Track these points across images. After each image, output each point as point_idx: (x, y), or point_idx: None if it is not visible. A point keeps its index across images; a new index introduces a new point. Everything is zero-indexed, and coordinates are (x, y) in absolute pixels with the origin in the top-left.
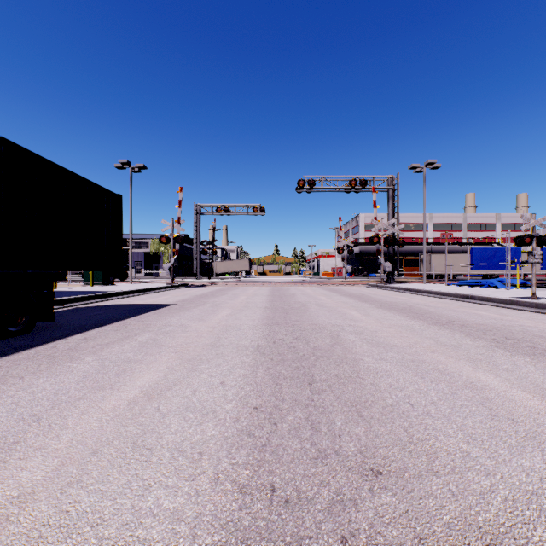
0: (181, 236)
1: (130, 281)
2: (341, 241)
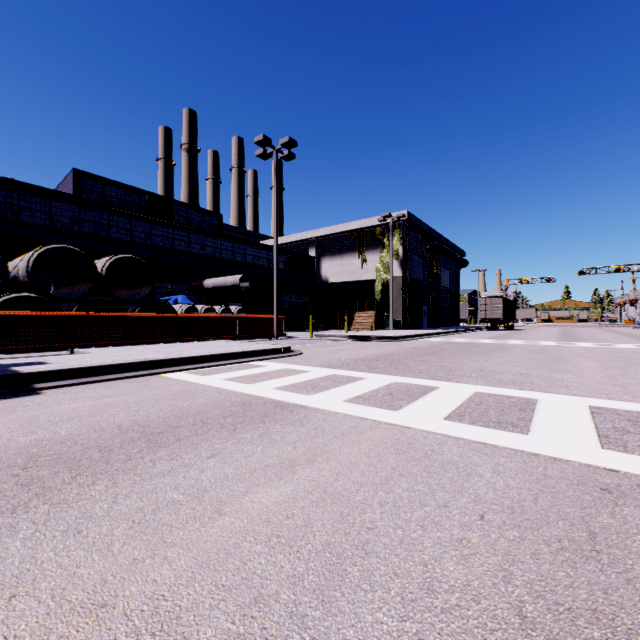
0: None
1: (479, 324)
2: (623, 297)
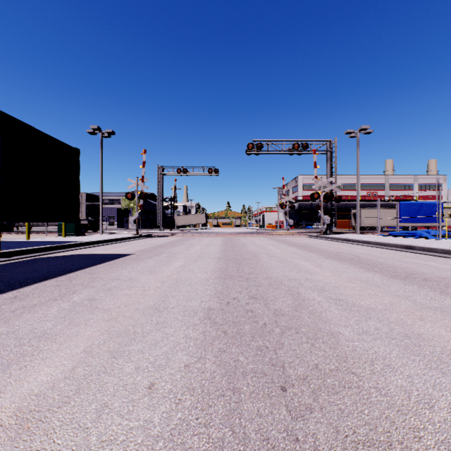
0: (144, 193)
1: (101, 233)
2: (284, 198)
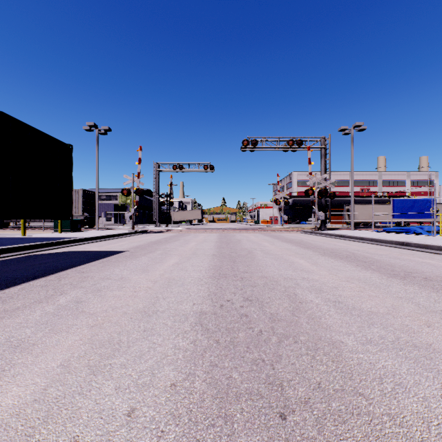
0: (140, 189)
1: (97, 228)
2: (279, 194)
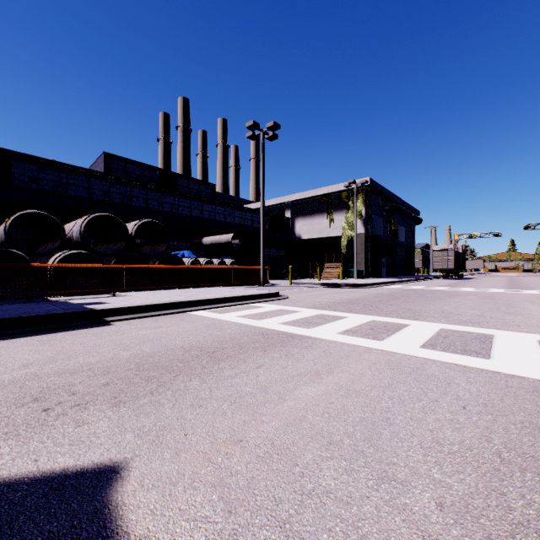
0: None
1: (431, 273)
2: None
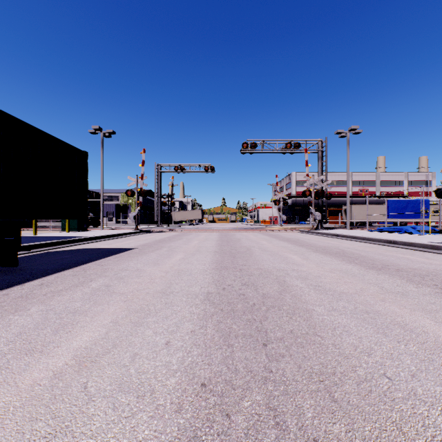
0: (144, 190)
1: (102, 228)
2: (278, 195)
